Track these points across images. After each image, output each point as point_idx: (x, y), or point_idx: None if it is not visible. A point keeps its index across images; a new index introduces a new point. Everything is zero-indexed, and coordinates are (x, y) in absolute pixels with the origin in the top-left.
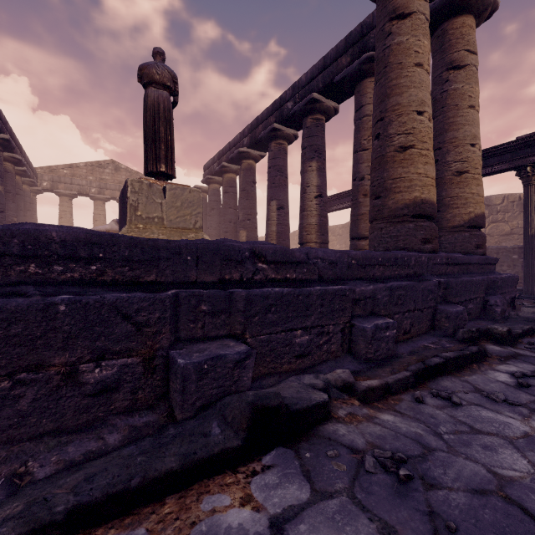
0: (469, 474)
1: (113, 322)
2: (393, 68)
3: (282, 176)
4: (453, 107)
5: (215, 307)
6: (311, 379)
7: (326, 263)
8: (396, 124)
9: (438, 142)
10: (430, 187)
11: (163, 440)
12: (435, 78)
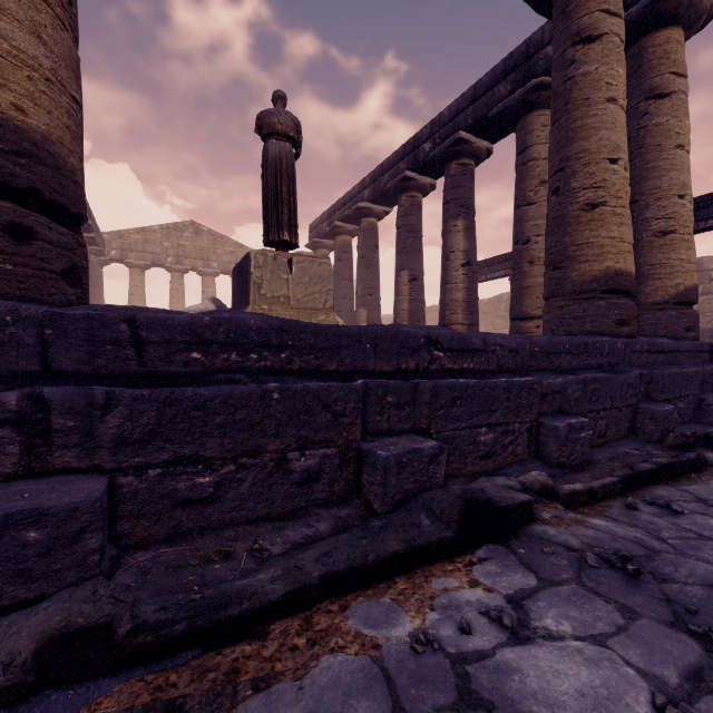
0: (703, 572)
1: (314, 411)
2: (577, 105)
3: (416, 239)
4: (654, 148)
5: (399, 398)
6: (504, 481)
7: (506, 351)
8: (582, 176)
9: (633, 193)
10: (626, 255)
11: (372, 530)
12: (629, 111)
